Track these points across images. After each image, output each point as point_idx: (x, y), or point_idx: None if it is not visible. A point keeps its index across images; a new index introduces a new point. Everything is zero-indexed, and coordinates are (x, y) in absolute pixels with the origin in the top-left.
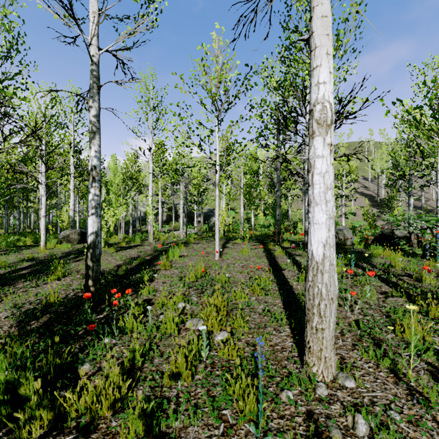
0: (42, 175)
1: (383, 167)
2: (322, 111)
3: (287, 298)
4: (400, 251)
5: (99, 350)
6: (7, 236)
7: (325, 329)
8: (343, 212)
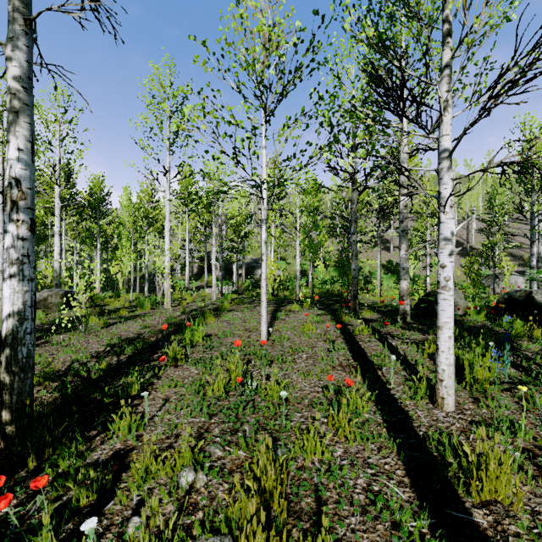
0: None
1: (473, 206)
2: None
3: (407, 449)
4: None
5: None
6: None
7: None
8: (427, 264)
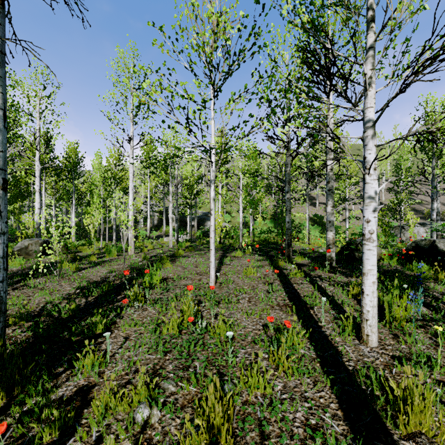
0: None
1: (383, 170)
2: None
3: (339, 382)
4: None
5: None
6: None
7: None
8: (347, 217)
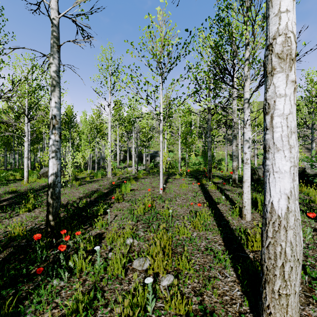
0: (25, 125)
1: None
2: (285, 43)
3: (225, 233)
4: (311, 186)
5: (45, 296)
6: (3, 172)
7: (290, 295)
8: (255, 154)
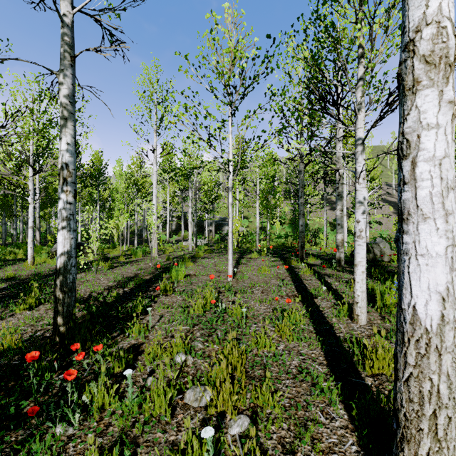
0: (30, 179)
1: None
2: (438, 37)
3: (328, 345)
4: None
5: (41, 454)
6: None
7: None
8: (367, 221)
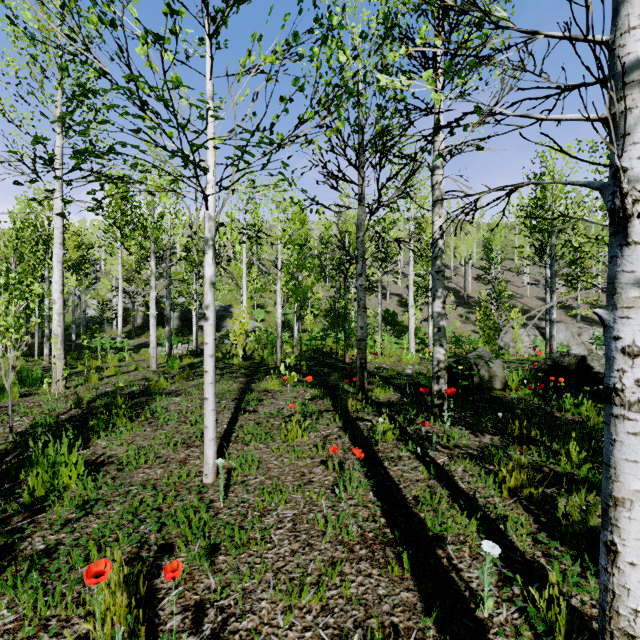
0: None
1: (469, 251)
2: None
3: None
4: None
5: None
6: None
7: None
8: (430, 314)
